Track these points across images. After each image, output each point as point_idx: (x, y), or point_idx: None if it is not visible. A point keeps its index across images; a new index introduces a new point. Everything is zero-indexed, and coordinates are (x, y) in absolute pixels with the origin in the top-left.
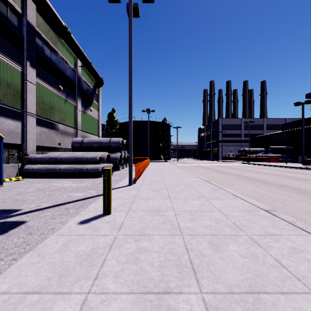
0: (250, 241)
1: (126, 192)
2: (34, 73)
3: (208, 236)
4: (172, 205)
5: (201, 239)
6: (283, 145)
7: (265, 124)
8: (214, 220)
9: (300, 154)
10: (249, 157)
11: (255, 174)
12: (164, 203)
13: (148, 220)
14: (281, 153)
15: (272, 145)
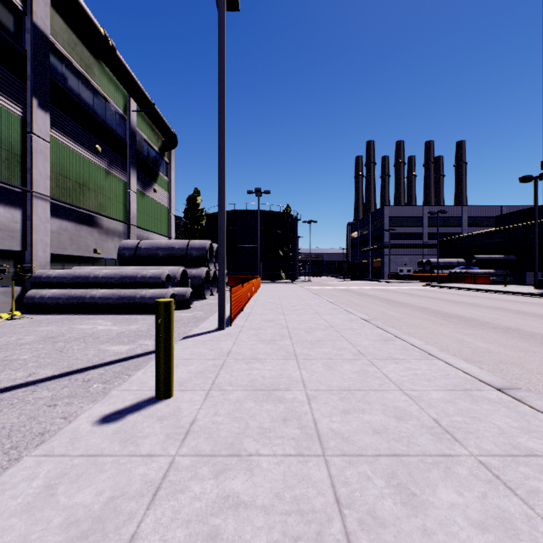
0: (483, 474)
1: (211, 344)
2: (47, 120)
3: (385, 458)
4: (301, 374)
5: (369, 469)
6: (498, 253)
7: (465, 217)
8: (392, 414)
9: (529, 269)
10: (438, 274)
11: (454, 307)
12: (285, 369)
13: (251, 413)
14: (495, 268)
15: (479, 253)
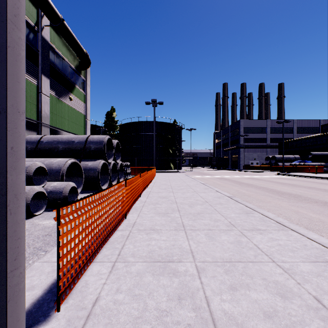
0: None
1: None
2: None
3: None
4: None
5: None
6: (326, 150)
7: (295, 127)
8: None
9: None
10: (283, 166)
11: None
12: None
13: None
14: (323, 161)
15: (310, 151)
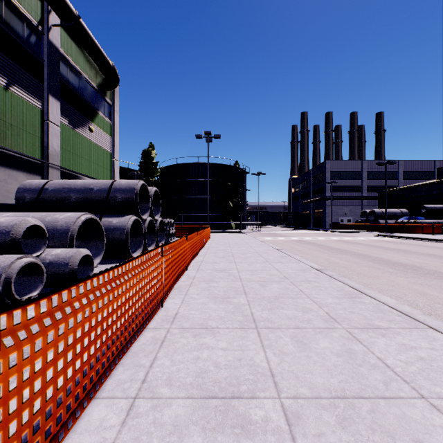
0: None
1: None
2: None
3: None
4: None
5: None
6: None
7: (401, 170)
8: None
9: None
10: (386, 224)
11: None
12: None
13: None
14: (441, 218)
15: (422, 204)
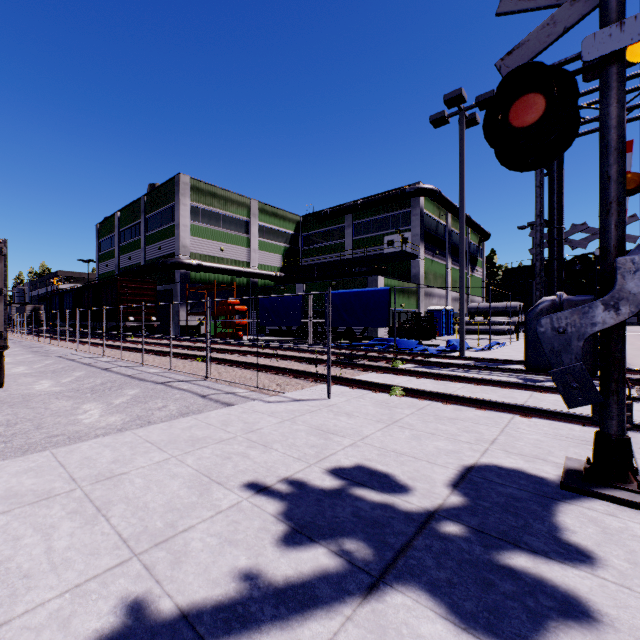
0: None
1: None
2: (450, 261)
3: None
4: None
5: None
6: None
7: None
8: None
9: None
10: None
11: None
12: None
13: None
14: None
15: None
